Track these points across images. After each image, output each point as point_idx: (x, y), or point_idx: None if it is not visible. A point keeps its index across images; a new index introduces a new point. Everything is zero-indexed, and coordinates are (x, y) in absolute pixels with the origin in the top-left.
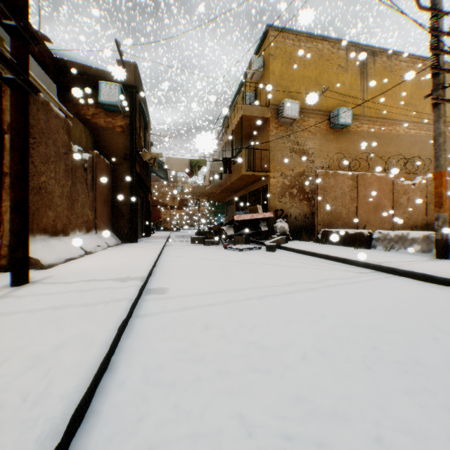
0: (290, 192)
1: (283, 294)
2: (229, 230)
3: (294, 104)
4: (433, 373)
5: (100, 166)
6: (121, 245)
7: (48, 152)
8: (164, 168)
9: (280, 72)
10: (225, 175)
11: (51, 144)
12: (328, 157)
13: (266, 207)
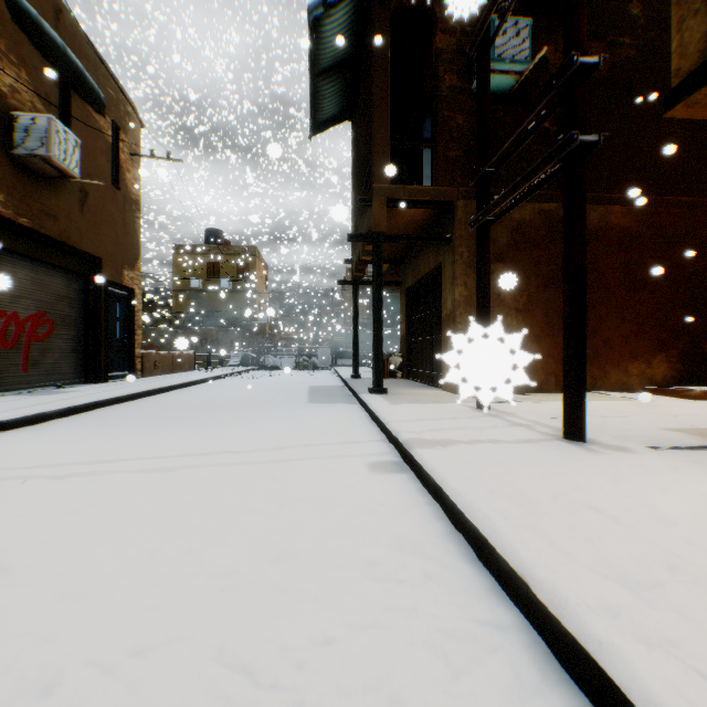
0: None
1: (194, 455)
2: None
3: None
4: (227, 420)
5: None
6: None
7: None
8: None
9: None
10: None
11: None
12: None
13: None
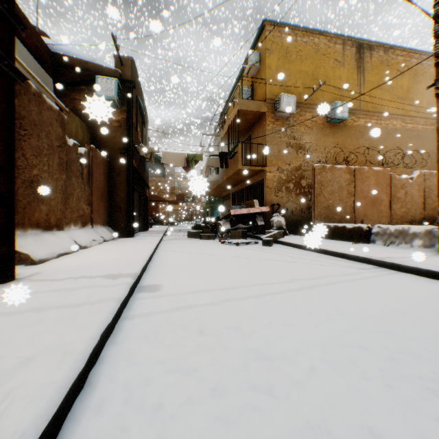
0: (287, 186)
1: (283, 292)
2: (226, 225)
3: (291, 98)
4: None
5: (97, 161)
6: (117, 240)
7: (40, 145)
8: (161, 163)
9: (277, 66)
10: (221, 170)
11: (44, 136)
12: (324, 151)
13: (263, 201)
